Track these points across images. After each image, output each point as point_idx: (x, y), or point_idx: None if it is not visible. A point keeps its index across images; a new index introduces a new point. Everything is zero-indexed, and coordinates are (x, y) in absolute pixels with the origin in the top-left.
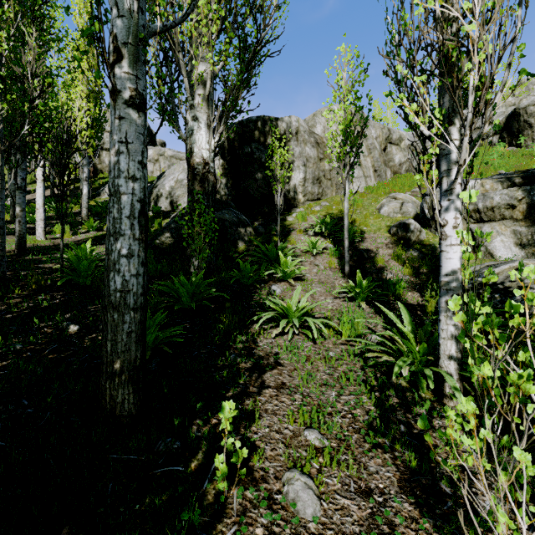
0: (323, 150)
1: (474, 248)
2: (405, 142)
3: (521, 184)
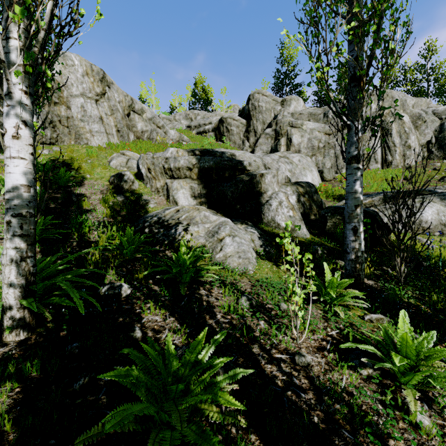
0: (58, 95)
1: (167, 198)
2: (146, 114)
3: (199, 155)
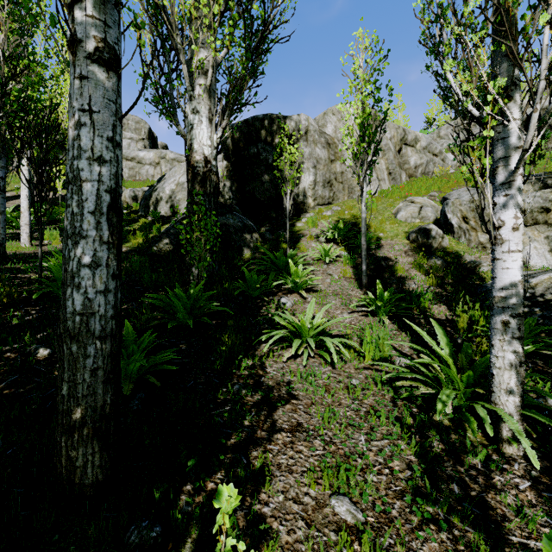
0: (334, 151)
1: None
2: (420, 143)
3: None
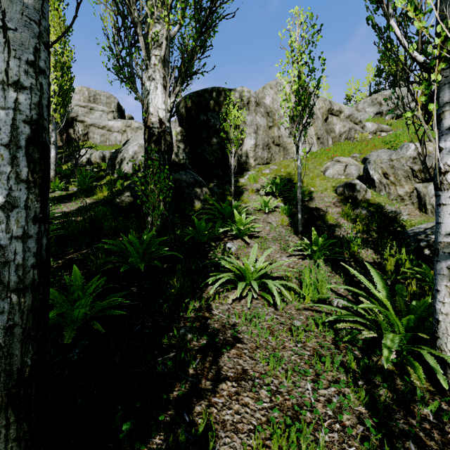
0: (271, 119)
1: (420, 207)
2: (343, 113)
3: None
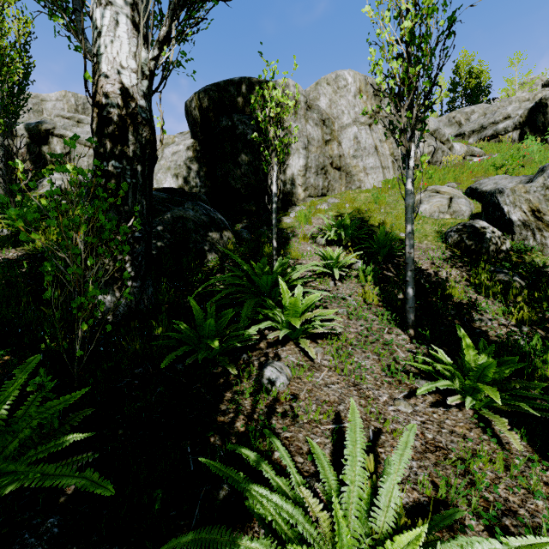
0: (329, 131)
1: None
2: (427, 127)
3: None
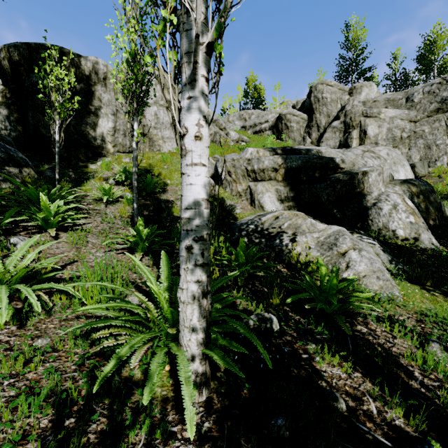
0: None
1: (251, 202)
2: (210, 117)
3: (281, 155)
